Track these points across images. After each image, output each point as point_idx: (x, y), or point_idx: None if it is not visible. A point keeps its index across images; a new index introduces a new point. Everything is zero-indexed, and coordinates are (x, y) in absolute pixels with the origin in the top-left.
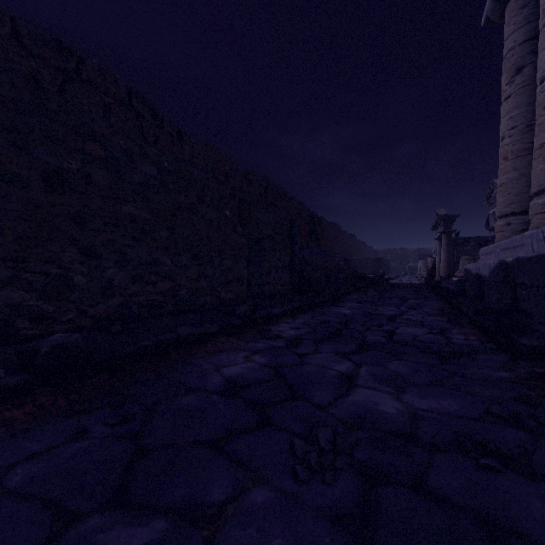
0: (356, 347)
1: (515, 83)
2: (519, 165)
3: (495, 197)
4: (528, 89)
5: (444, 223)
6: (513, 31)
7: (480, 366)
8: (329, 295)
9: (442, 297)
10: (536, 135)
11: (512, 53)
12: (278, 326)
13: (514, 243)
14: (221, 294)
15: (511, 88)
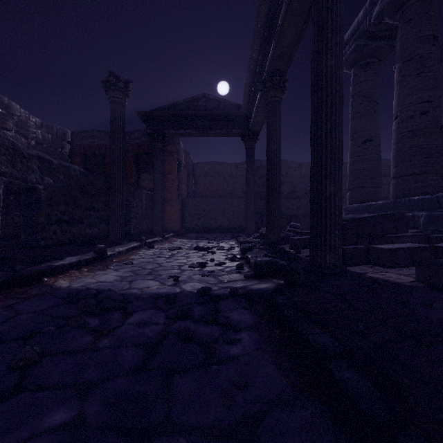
0: None
1: None
2: None
3: None
4: None
5: None
6: None
7: None
8: None
9: None
10: None
11: None
12: None
13: None
14: None
15: None
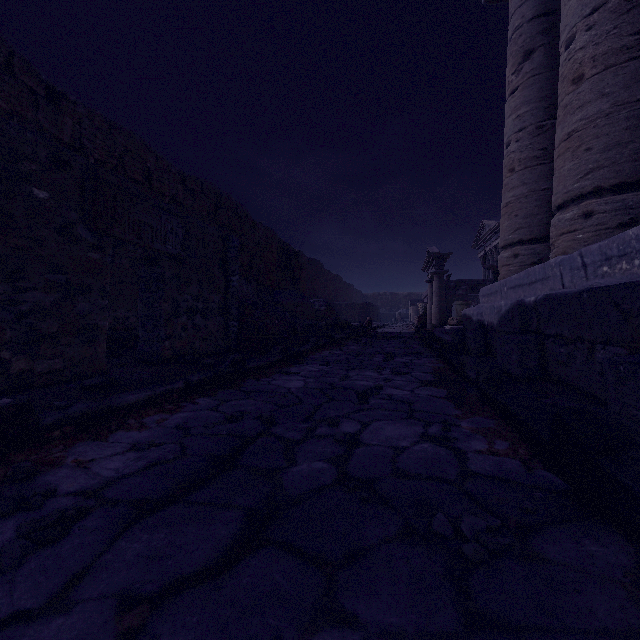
0: (237, 527)
1: (523, 70)
2: (529, 178)
3: (484, 240)
4: (538, 80)
5: (436, 262)
6: (520, 4)
7: (589, 633)
8: (281, 353)
9: (436, 352)
10: (562, 122)
11: (519, 32)
12: (104, 443)
13: (532, 278)
14: (15, 364)
15: (518, 77)
